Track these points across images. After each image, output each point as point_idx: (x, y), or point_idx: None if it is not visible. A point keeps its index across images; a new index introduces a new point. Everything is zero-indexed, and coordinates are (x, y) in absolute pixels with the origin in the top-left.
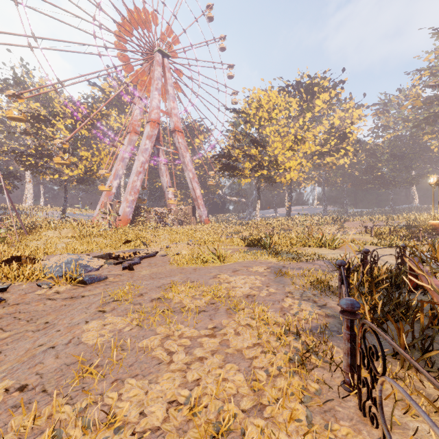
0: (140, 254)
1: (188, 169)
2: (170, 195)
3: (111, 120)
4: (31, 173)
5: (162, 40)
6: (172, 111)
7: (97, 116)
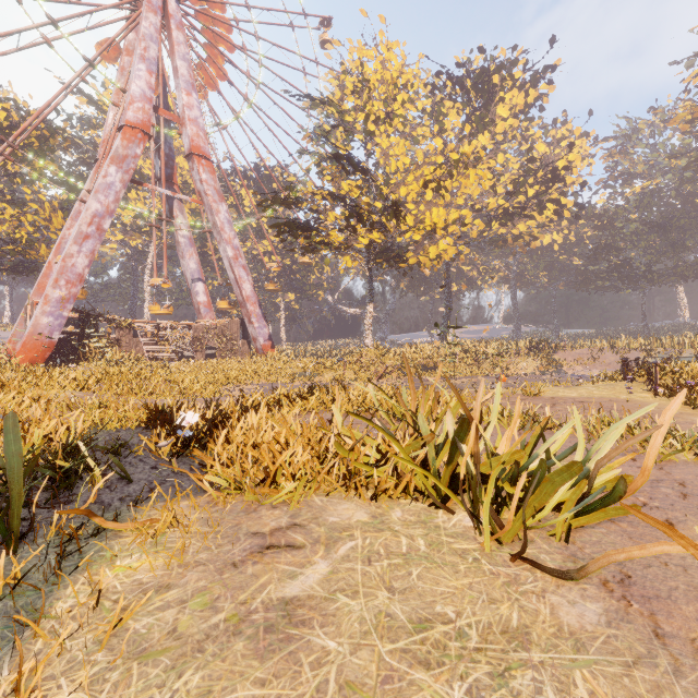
0: None
1: (225, 238)
2: (201, 297)
3: None
4: None
5: None
6: (185, 112)
7: (38, 130)
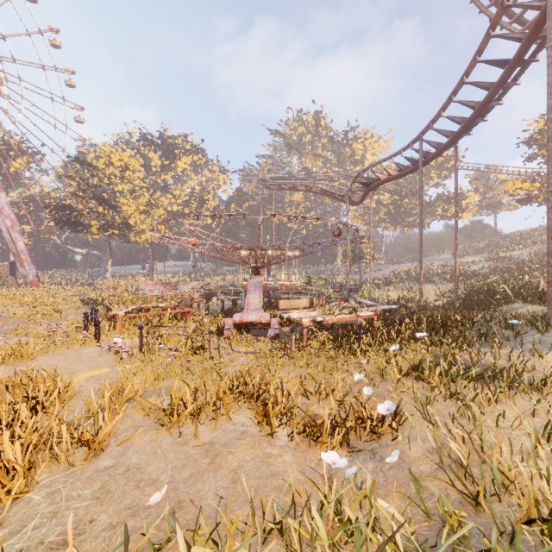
0: None
1: (4, 214)
2: None
3: None
4: None
5: None
6: None
7: None
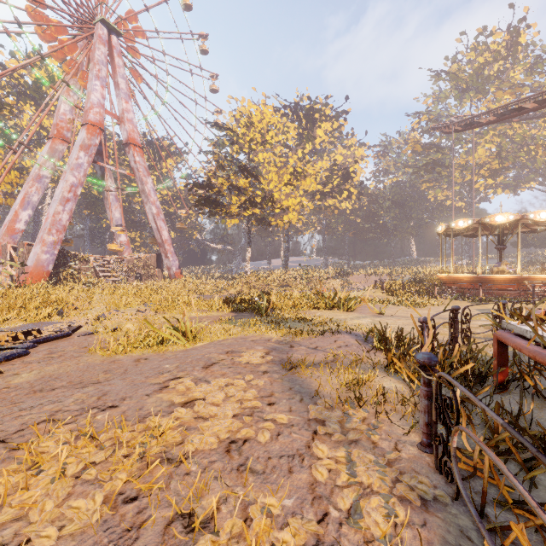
0: (40, 333)
1: (151, 200)
2: (123, 238)
3: (23, 119)
4: None
5: (107, 6)
6: (124, 114)
7: None
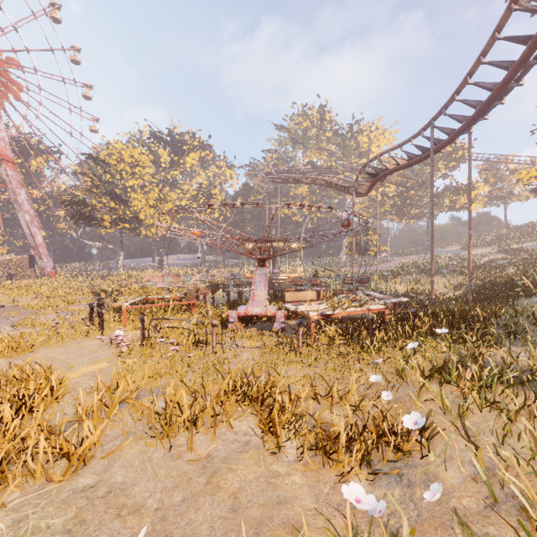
0: None
1: (24, 209)
2: None
3: None
4: None
5: None
6: None
7: None
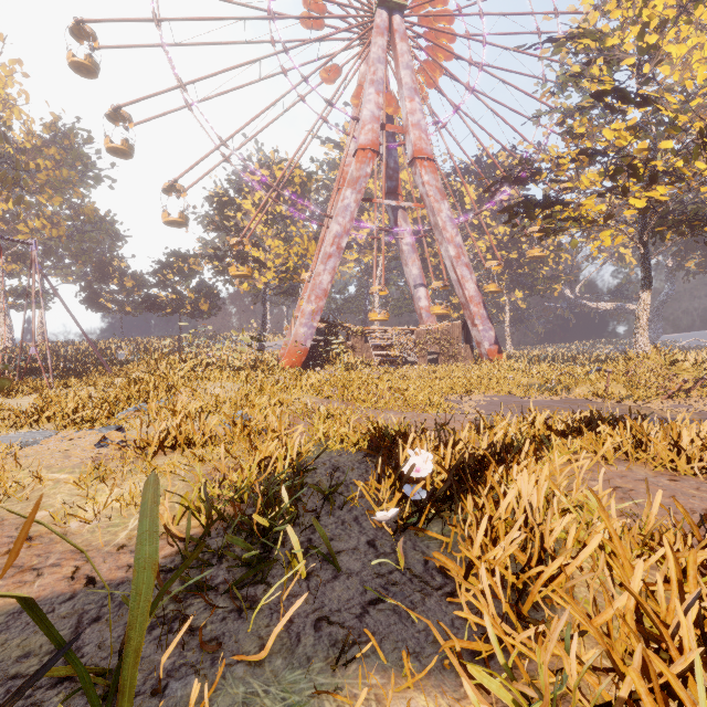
0: None
1: (446, 237)
2: (423, 303)
3: None
4: (223, 284)
5: None
6: (408, 120)
7: (300, 179)
